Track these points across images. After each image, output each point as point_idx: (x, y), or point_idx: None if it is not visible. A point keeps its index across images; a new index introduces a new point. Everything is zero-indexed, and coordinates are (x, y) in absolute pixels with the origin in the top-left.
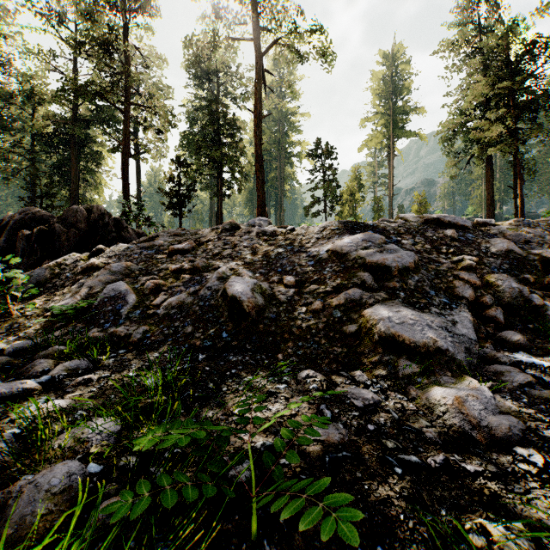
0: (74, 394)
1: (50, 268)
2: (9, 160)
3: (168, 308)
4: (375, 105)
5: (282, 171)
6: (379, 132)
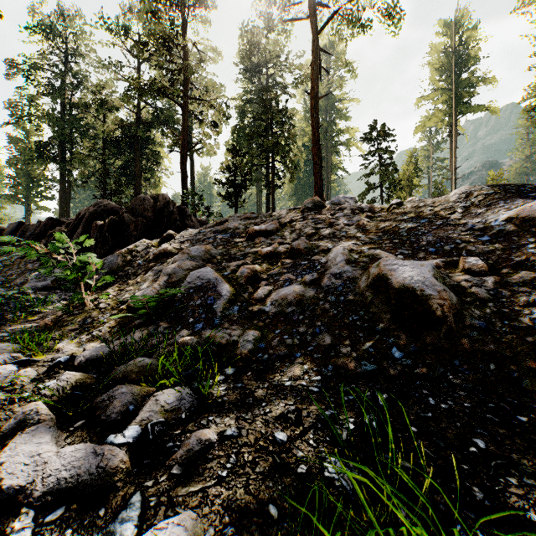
0: (190, 490)
1: (122, 255)
2: (85, 164)
3: (282, 303)
4: (434, 81)
5: (329, 161)
6: (439, 110)
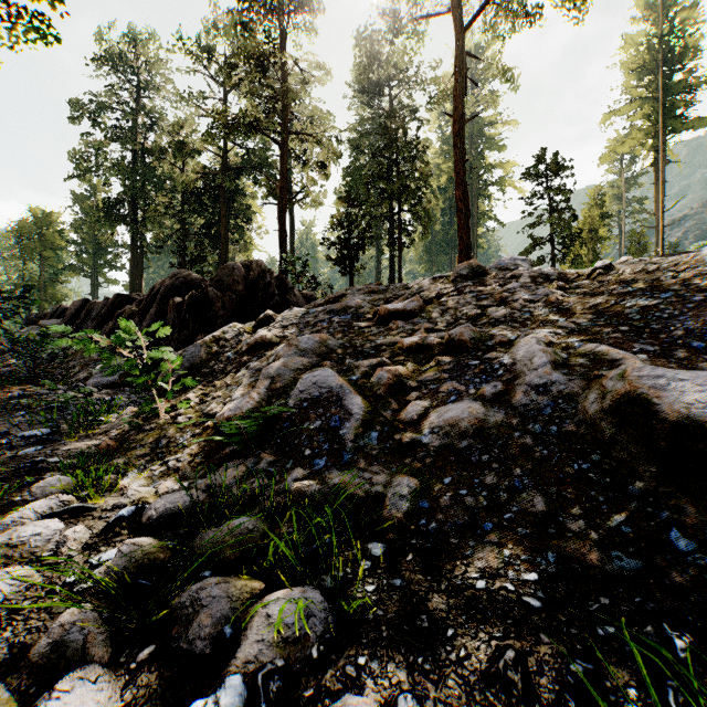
0: None
1: (206, 345)
2: (161, 225)
3: (451, 433)
4: (629, 87)
5: (474, 208)
6: (637, 129)
